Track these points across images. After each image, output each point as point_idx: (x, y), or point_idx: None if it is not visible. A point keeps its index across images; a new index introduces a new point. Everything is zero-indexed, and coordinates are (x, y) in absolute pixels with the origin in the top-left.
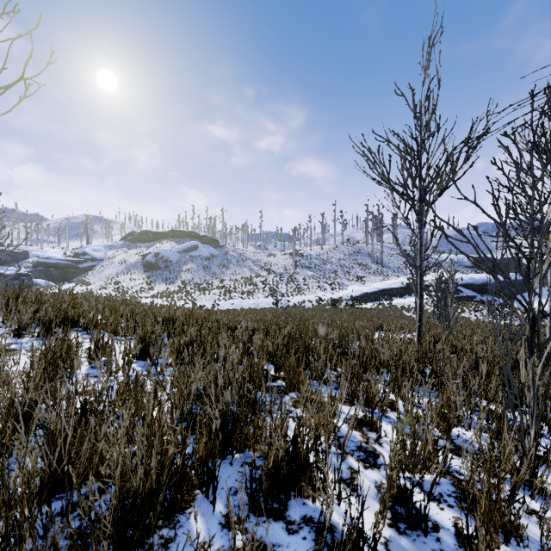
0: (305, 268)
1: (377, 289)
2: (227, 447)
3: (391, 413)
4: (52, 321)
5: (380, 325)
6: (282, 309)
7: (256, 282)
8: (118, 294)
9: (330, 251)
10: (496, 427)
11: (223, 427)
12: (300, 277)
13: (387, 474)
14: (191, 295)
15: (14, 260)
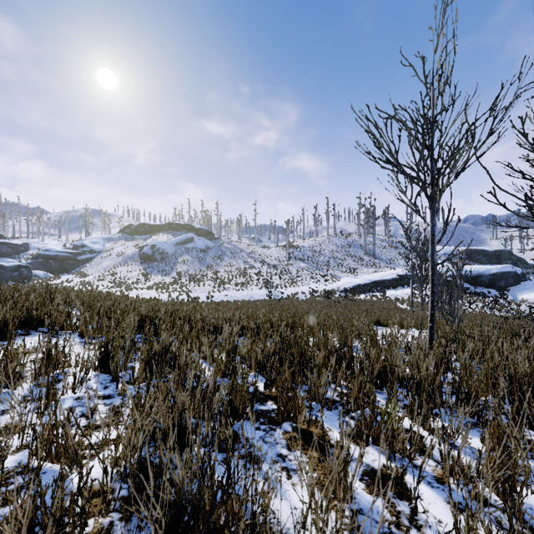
0: (298, 259)
1: (370, 281)
2: None
3: (420, 459)
4: (8, 323)
5: (378, 320)
6: (276, 301)
7: (250, 274)
8: (114, 286)
9: (323, 243)
10: None
11: (175, 519)
12: (294, 269)
13: None
14: (186, 287)
15: (15, 252)
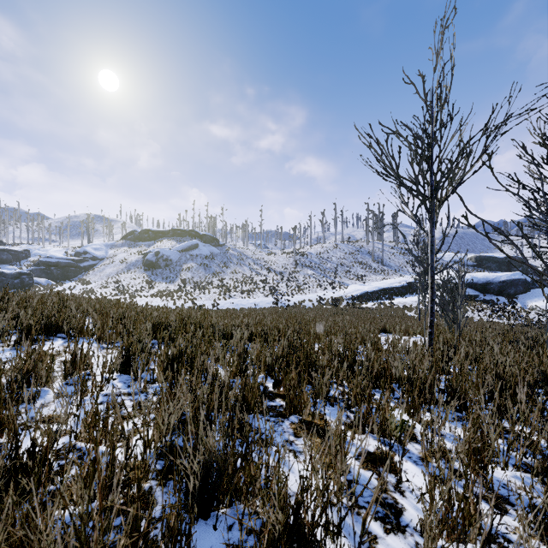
0: (305, 266)
1: (378, 288)
2: (211, 501)
3: (409, 444)
4: (31, 328)
5: (384, 327)
6: (282, 309)
7: (257, 281)
8: (118, 293)
9: (330, 250)
10: (540, 467)
11: (205, 478)
12: (301, 276)
13: (416, 543)
14: (191, 294)
15: (15, 259)
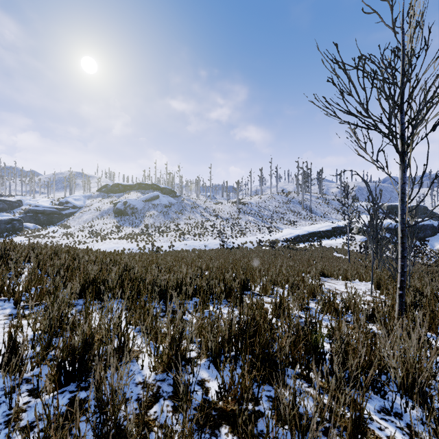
0: (246, 214)
1: (308, 232)
2: None
3: None
4: None
5: (322, 271)
6: (228, 250)
7: (206, 226)
8: (92, 236)
9: (267, 200)
10: None
11: None
12: (243, 222)
13: None
14: (152, 237)
15: (10, 207)
